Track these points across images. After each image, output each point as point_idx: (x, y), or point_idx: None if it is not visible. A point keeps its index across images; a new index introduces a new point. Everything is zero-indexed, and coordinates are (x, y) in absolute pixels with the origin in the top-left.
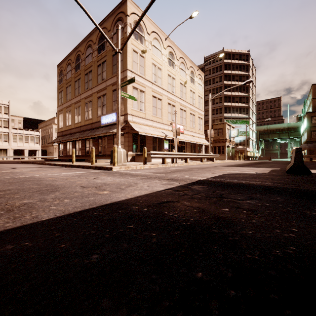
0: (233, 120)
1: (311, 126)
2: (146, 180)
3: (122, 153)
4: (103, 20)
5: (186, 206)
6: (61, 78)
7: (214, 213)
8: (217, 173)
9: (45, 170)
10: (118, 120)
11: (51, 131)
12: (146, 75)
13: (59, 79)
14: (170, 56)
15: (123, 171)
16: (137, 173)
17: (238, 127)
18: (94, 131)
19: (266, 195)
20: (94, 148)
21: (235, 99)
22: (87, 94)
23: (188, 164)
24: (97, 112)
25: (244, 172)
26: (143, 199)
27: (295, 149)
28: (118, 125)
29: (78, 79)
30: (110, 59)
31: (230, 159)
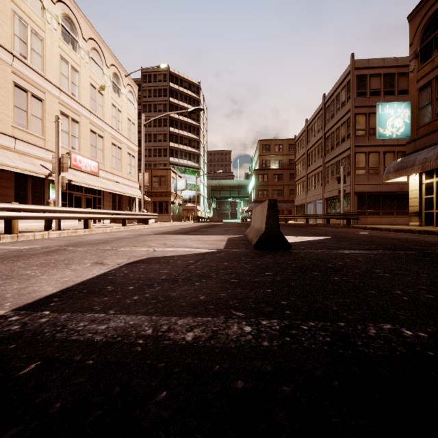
0: (182, 168)
1: (258, 185)
2: None
3: None
4: None
5: None
6: None
7: None
8: (113, 259)
9: None
10: None
11: None
12: None
13: None
14: (67, 23)
15: None
16: None
17: (187, 178)
18: None
19: None
20: None
21: (183, 140)
22: None
23: (92, 232)
24: None
25: (182, 249)
26: None
27: (268, 202)
28: None
29: None
30: None
31: (177, 221)
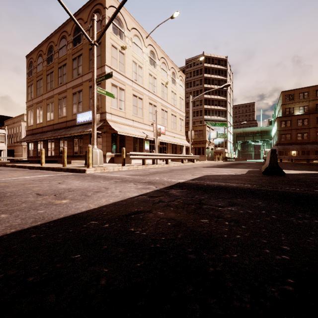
0: (213, 123)
1: (280, 130)
2: (120, 184)
3: (98, 153)
4: (79, 11)
5: (159, 218)
6: (31, 70)
7: (191, 226)
8: (197, 174)
9: (4, 173)
10: (93, 118)
11: (19, 129)
12: (126, 73)
13: (28, 72)
14: (151, 55)
15: (98, 173)
16: (112, 176)
17: (217, 129)
18: (68, 130)
19: (247, 199)
20: (65, 148)
21: (214, 102)
22: (60, 89)
23: (169, 165)
24: (72, 110)
25: (223, 173)
26: (109, 209)
27: (270, 150)
28: (94, 123)
29: (50, 72)
30: (87, 53)
31: (210, 160)
